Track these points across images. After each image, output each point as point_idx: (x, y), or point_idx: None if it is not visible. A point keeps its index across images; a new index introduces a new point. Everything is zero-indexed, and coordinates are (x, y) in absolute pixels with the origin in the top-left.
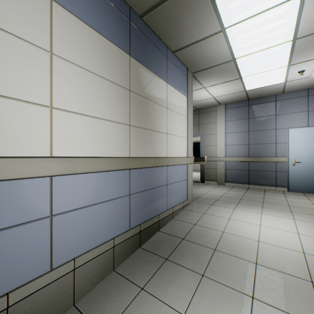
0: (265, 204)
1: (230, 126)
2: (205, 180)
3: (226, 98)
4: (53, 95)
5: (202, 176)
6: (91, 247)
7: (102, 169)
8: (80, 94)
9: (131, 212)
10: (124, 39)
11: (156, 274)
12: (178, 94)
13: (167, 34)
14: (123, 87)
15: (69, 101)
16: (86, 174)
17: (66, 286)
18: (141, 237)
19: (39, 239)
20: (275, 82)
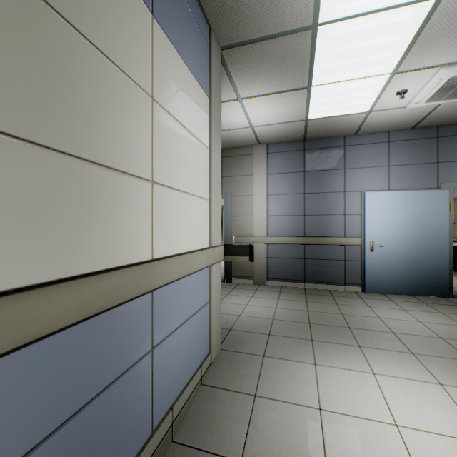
0: (357, 334)
1: (275, 183)
2: (234, 277)
3: (272, 132)
4: None
5: (229, 270)
6: None
7: None
8: None
9: None
10: None
11: None
12: (189, 78)
13: None
14: None
15: None
16: None
17: None
18: None
19: None
20: (356, 109)
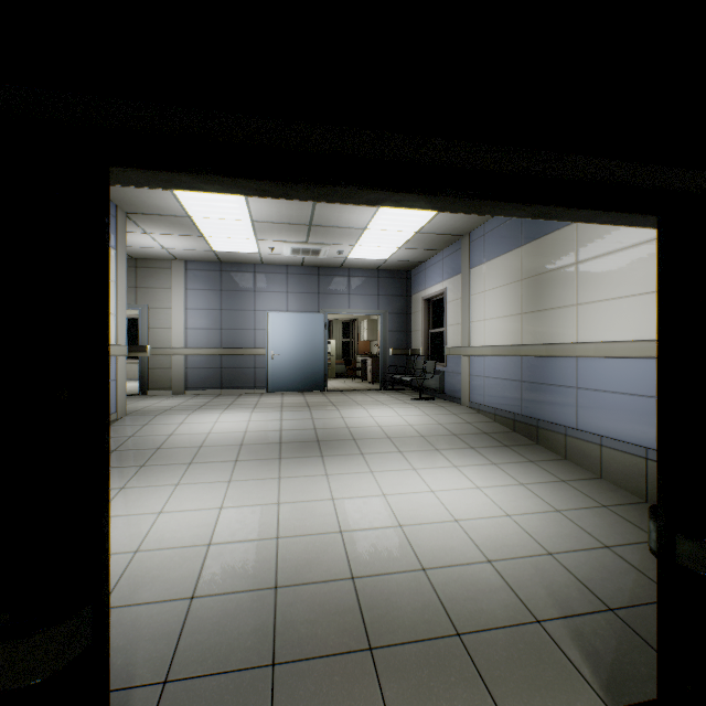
0: (232, 406)
1: (194, 298)
2: (151, 389)
3: (188, 254)
4: None
5: (145, 383)
6: None
7: None
8: None
9: None
10: None
11: None
12: None
13: None
14: None
15: None
16: None
17: None
18: None
19: None
20: (249, 251)
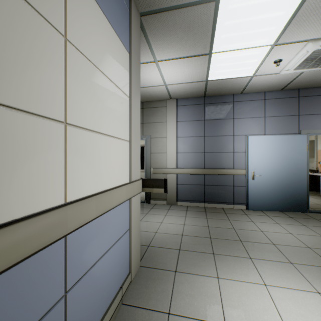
0: (247, 246)
1: (183, 128)
2: (152, 199)
3: (181, 90)
4: None
5: (148, 194)
6: None
7: None
8: None
9: None
10: None
11: None
12: (109, 31)
13: None
14: None
15: None
16: None
17: None
18: None
19: None
20: (243, 74)
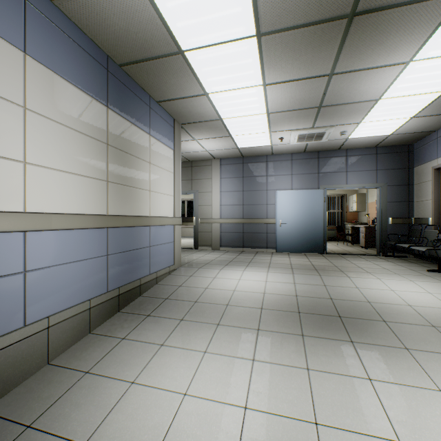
0: (251, 263)
1: (225, 184)
2: (199, 246)
3: (221, 153)
4: (27, 150)
5: (196, 241)
6: (65, 307)
7: (78, 226)
8: (54, 149)
9: (109, 273)
10: (102, 90)
11: (138, 327)
12: (164, 147)
13: (150, 85)
14: (100, 141)
15: (43, 156)
16: (60, 232)
17: (40, 344)
18: (120, 301)
19: (12, 294)
20: (263, 144)
